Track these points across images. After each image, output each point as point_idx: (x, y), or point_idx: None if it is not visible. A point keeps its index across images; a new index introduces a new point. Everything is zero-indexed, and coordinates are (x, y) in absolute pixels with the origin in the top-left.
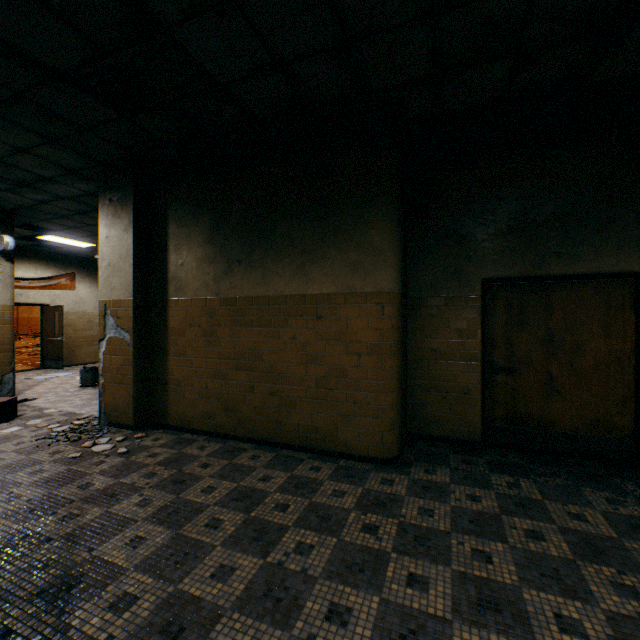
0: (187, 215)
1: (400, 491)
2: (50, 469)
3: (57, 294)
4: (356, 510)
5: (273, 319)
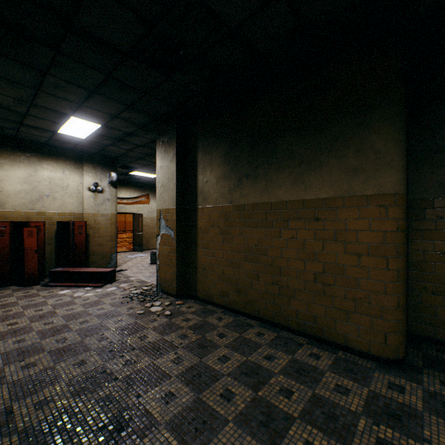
0: (209, 145)
1: (415, 403)
2: (125, 320)
3: (140, 207)
4: (365, 416)
5: (274, 221)
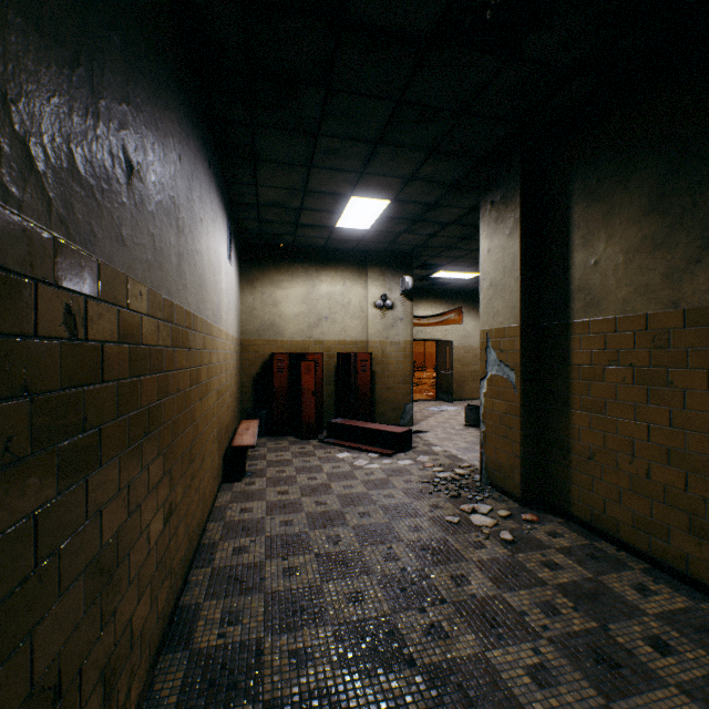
0: (604, 180)
1: None
2: (426, 529)
3: (447, 329)
4: None
5: None
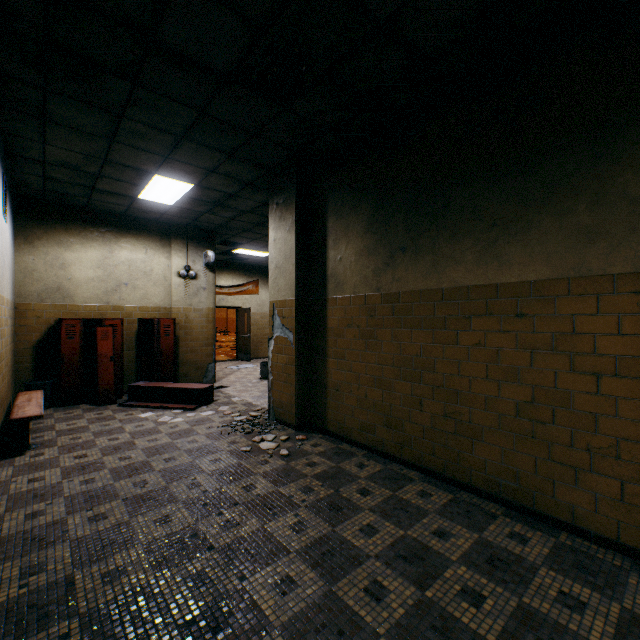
0: (345, 205)
1: None
2: (225, 460)
3: (246, 298)
4: None
5: (447, 318)
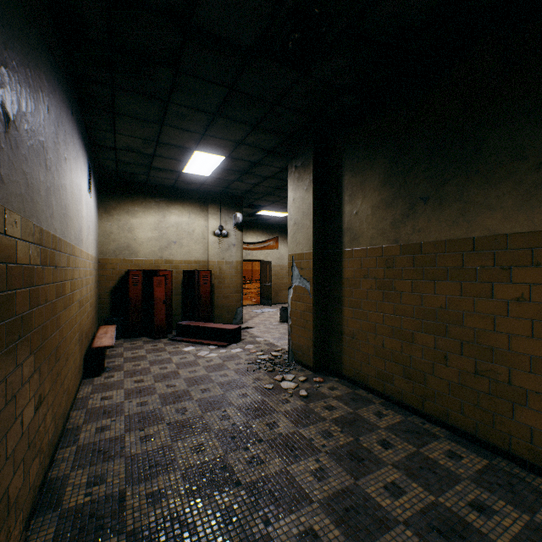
0: (361, 161)
1: None
2: (251, 395)
3: (268, 253)
4: None
5: (479, 269)
